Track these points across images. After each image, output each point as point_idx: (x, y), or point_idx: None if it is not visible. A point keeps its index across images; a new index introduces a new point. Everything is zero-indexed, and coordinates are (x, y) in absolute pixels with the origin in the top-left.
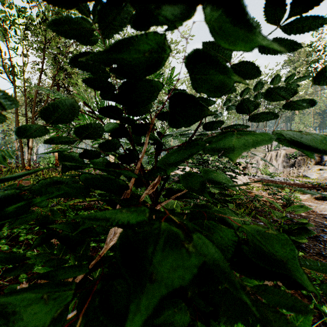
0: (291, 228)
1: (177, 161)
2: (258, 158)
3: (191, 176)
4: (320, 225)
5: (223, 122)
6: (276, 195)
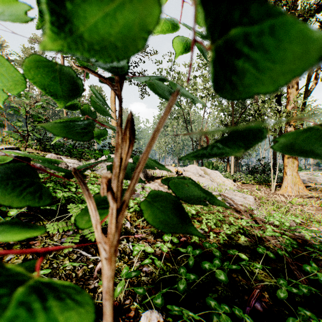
0: None
1: None
2: None
3: None
4: None
5: None
6: None
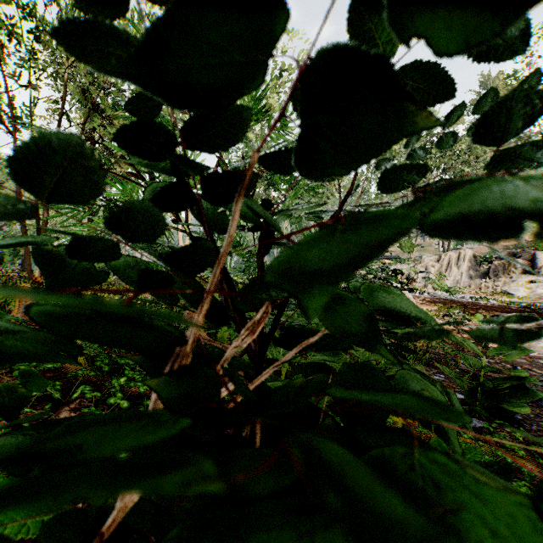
0: (499, 387)
1: (335, 266)
2: (427, 263)
3: (344, 302)
4: (540, 377)
5: (428, 171)
6: (461, 326)
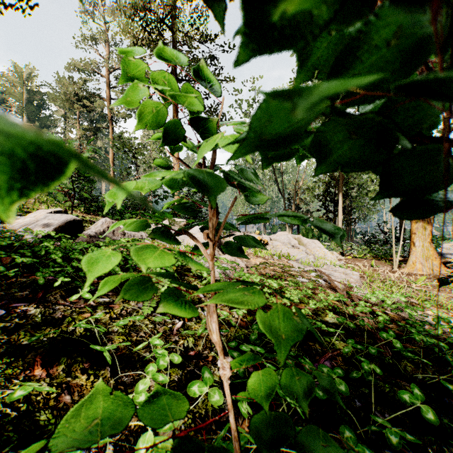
0: None
1: None
2: None
3: None
4: None
5: None
6: None
